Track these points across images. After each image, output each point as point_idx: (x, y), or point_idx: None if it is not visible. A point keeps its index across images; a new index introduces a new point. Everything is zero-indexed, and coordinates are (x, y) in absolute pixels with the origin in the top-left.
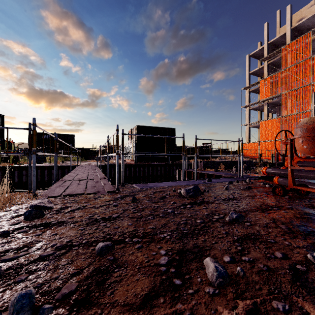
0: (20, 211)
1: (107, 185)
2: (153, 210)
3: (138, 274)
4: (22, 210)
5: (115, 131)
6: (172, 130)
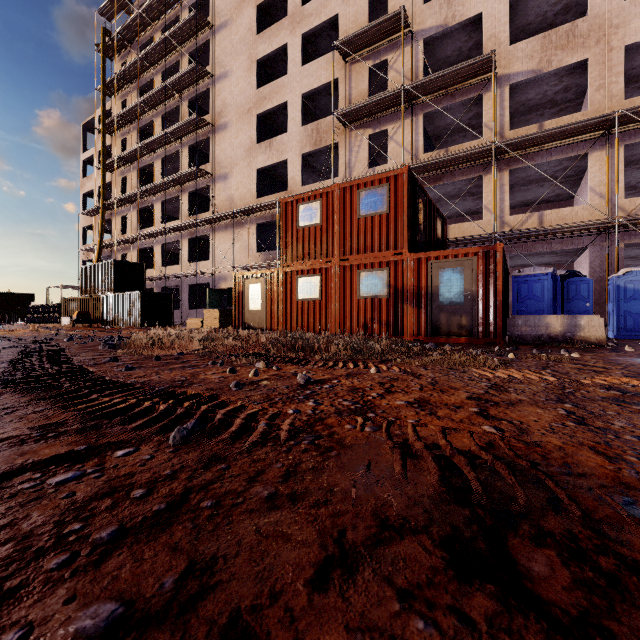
0: None
1: None
2: None
3: None
4: None
5: None
6: (30, 295)
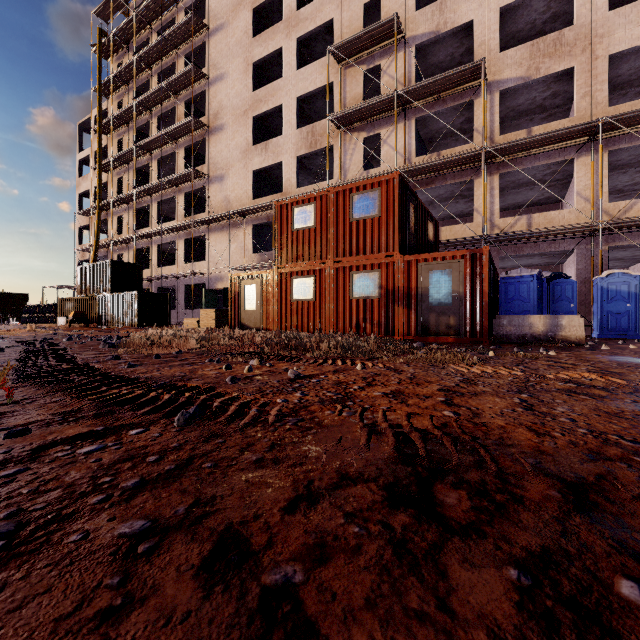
0: None
1: None
2: None
3: None
4: None
5: None
6: (25, 295)
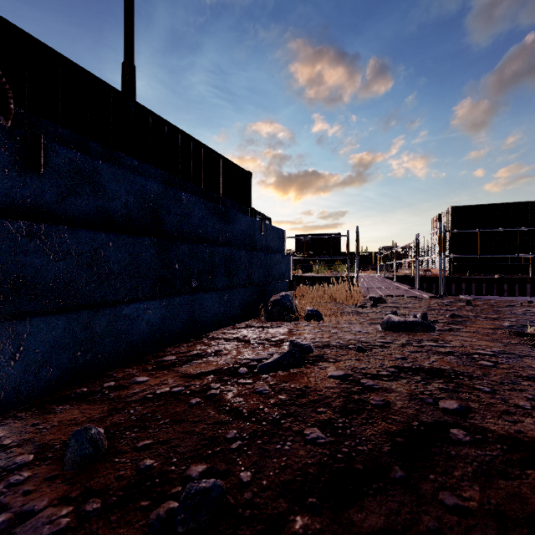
0: (362, 300)
1: (423, 293)
2: (495, 311)
3: (485, 325)
4: (363, 300)
5: (436, 230)
6: None
